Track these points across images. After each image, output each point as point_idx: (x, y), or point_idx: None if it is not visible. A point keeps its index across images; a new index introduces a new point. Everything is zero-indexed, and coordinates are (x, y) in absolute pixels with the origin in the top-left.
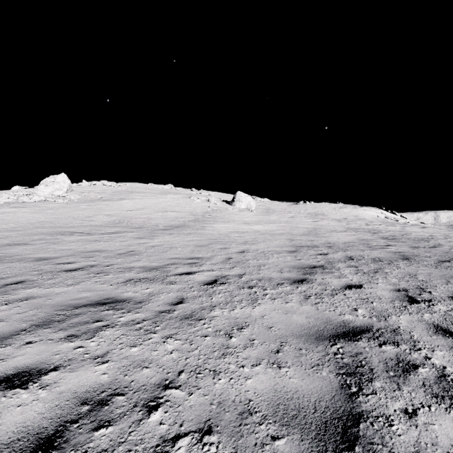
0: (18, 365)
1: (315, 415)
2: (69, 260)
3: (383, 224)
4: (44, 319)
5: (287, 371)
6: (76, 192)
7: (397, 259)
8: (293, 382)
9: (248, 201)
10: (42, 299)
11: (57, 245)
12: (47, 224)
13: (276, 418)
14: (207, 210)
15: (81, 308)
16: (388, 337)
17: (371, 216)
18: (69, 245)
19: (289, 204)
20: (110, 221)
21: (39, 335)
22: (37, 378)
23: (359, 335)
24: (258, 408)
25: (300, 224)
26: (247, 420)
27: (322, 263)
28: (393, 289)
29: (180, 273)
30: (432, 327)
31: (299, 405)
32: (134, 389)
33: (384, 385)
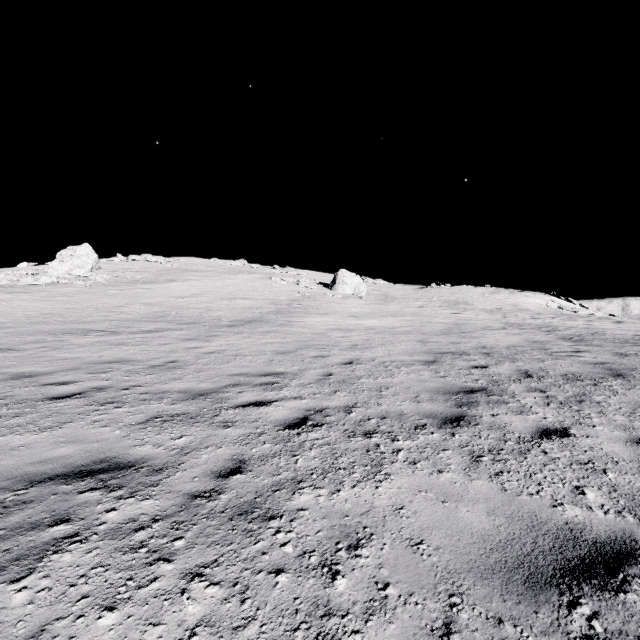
0: None
1: None
2: (67, 377)
3: (558, 318)
4: None
5: None
6: (104, 271)
7: (604, 376)
8: None
9: (356, 283)
10: None
11: (58, 352)
12: (54, 318)
13: None
14: (295, 297)
15: (42, 484)
16: None
17: (538, 305)
18: (76, 351)
19: (416, 287)
20: (149, 313)
21: None
22: None
23: (618, 569)
24: None
25: (434, 318)
26: None
27: (483, 384)
28: (629, 440)
29: (244, 403)
30: None
31: None
32: None
33: None
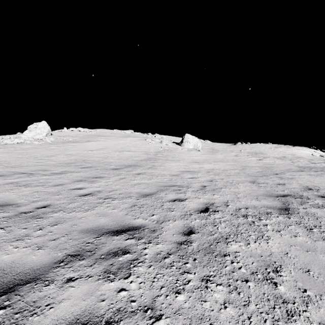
0: None
1: None
2: None
3: None
4: None
5: None
6: (53, 136)
7: None
8: None
9: (195, 142)
10: None
11: None
12: (3, 164)
13: None
14: (159, 150)
15: None
16: None
17: (306, 154)
18: None
19: (228, 144)
20: (66, 160)
21: None
22: None
23: None
24: None
25: (248, 163)
26: None
27: None
28: None
29: None
30: None
31: None
32: None
33: None
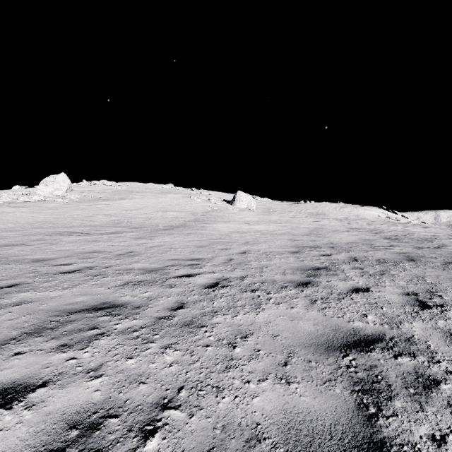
0: (3, 380)
1: (331, 442)
2: (67, 261)
3: (385, 224)
4: (37, 326)
5: (297, 388)
6: (75, 192)
7: (402, 260)
8: (304, 401)
9: (249, 200)
10: (36, 304)
11: (55, 246)
12: (46, 224)
13: (288, 447)
14: (207, 210)
15: (76, 313)
16: (403, 348)
17: (373, 215)
18: (67, 245)
19: (290, 203)
20: (109, 221)
21: (29, 345)
22: (24, 396)
23: (371, 344)
24: (267, 433)
25: (301, 224)
26: (255, 449)
27: (326, 265)
28: (402, 293)
29: (180, 275)
30: (449, 335)
31: (312, 430)
32: (129, 410)
33: (405, 405)
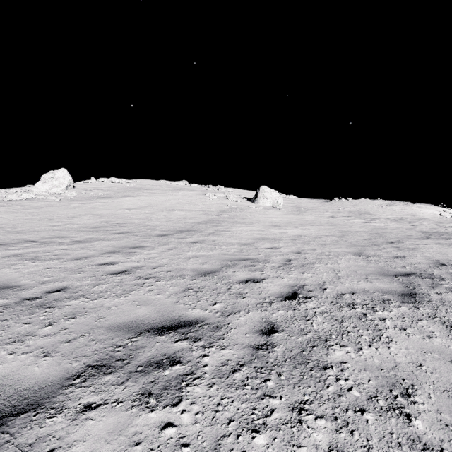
0: None
1: None
2: None
3: None
4: None
5: None
6: (77, 190)
7: None
8: None
9: (274, 197)
10: None
11: None
12: (4, 228)
13: None
14: (224, 208)
15: None
16: None
17: (432, 214)
18: None
19: (321, 201)
20: (94, 222)
21: None
22: None
23: None
24: None
25: (350, 226)
26: None
27: None
28: None
29: None
30: None
31: None
32: None
33: None
